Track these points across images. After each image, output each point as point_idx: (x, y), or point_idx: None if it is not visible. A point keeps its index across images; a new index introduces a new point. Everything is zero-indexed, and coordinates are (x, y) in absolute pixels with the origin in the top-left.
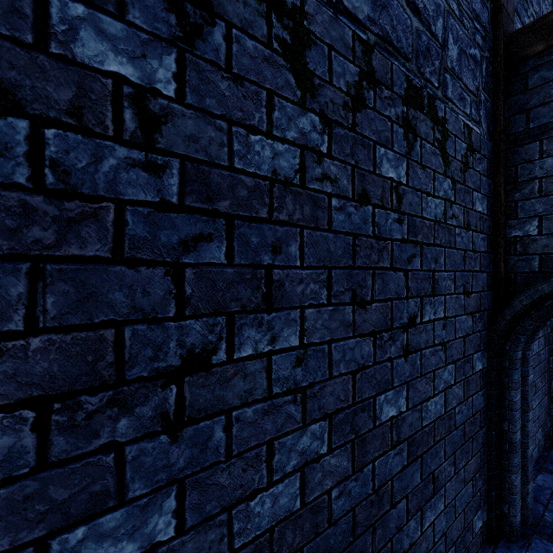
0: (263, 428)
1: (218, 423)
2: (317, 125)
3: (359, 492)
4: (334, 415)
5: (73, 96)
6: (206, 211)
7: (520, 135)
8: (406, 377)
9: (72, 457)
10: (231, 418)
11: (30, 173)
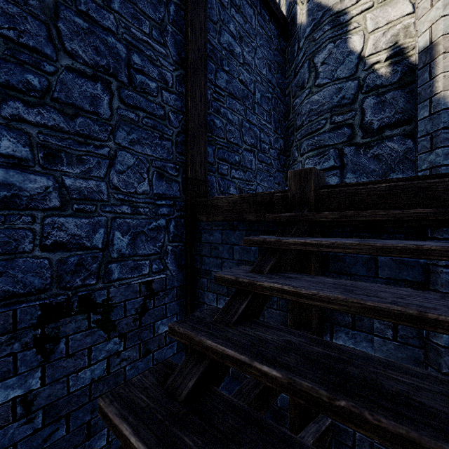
0: None
1: None
2: None
3: None
4: None
5: None
6: None
7: (199, 270)
8: None
9: None
10: None
11: None
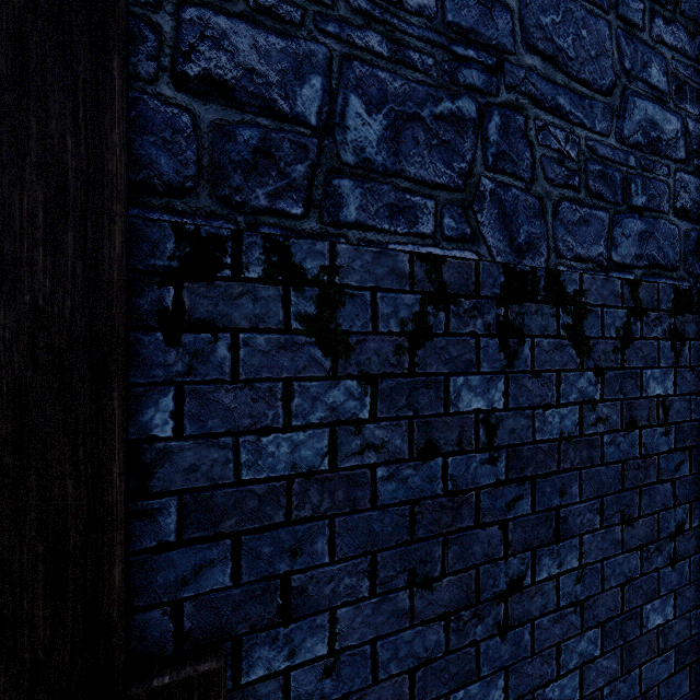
0: (553, 633)
1: (526, 629)
2: (592, 379)
3: (627, 692)
4: (605, 623)
5: (458, 433)
6: (519, 478)
7: None
8: (673, 585)
9: (458, 648)
10: (533, 625)
11: (442, 486)
